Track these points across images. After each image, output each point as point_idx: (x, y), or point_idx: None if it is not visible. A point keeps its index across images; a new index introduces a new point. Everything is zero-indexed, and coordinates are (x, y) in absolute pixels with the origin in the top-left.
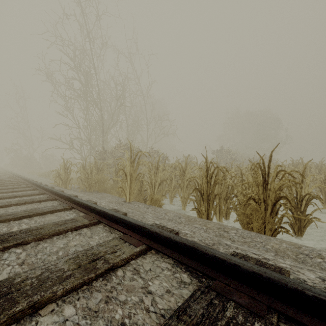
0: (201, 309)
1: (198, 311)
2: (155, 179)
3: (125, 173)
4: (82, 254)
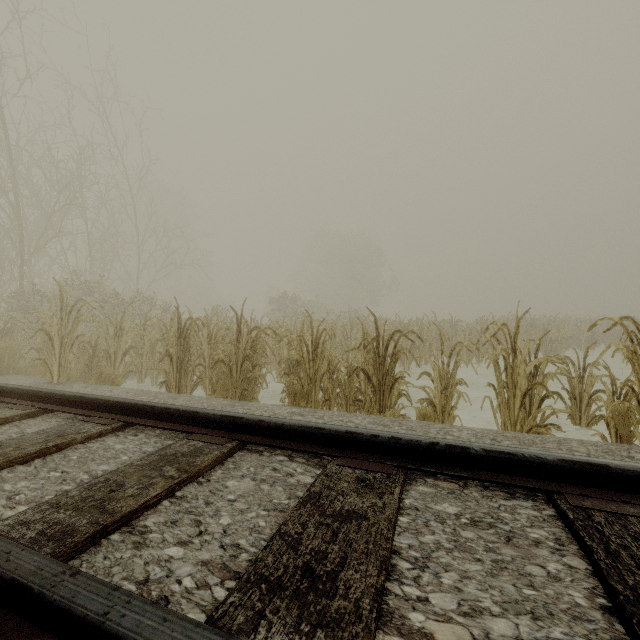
0: (60, 428)
1: (56, 429)
2: (116, 345)
3: (50, 336)
4: None
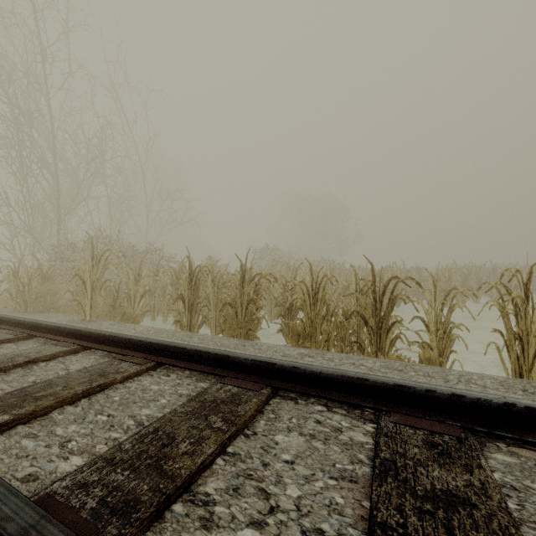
0: (100, 367)
1: (97, 368)
2: (135, 288)
3: (83, 281)
4: (1, 356)
